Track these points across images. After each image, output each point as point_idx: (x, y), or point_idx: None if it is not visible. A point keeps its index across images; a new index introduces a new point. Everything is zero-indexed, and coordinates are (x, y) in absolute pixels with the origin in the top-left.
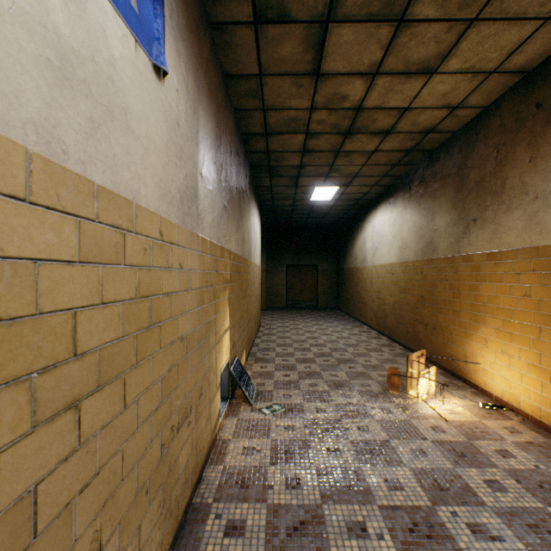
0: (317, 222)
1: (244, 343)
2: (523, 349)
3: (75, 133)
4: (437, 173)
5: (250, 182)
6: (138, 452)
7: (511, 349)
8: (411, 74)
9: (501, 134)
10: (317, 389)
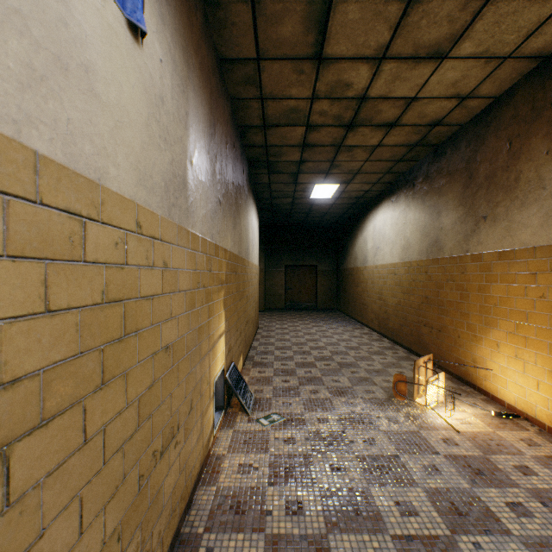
0: (316, 221)
1: (242, 347)
2: (539, 355)
3: None
4: (443, 169)
5: (247, 179)
6: (105, 493)
7: (526, 354)
8: (421, 59)
9: (514, 125)
10: (318, 396)
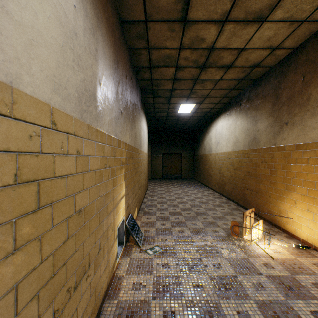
0: (181, 127)
1: (136, 203)
2: None
3: None
4: (259, 94)
5: (140, 100)
6: None
7: (314, 208)
8: (249, 22)
9: (306, 65)
10: (183, 234)
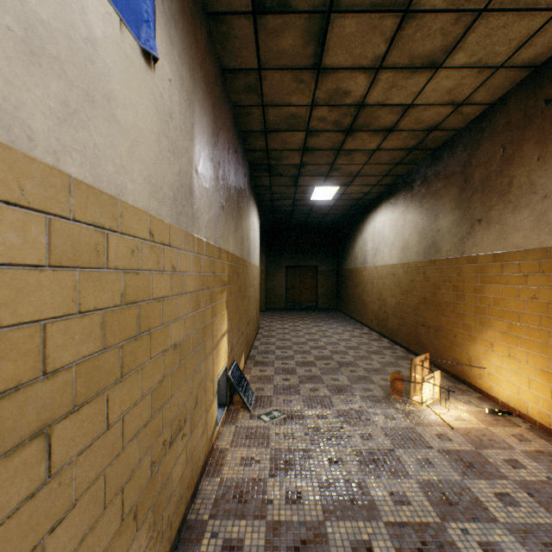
0: (317, 222)
1: (243, 347)
2: (531, 354)
3: (44, 117)
4: (440, 172)
5: (249, 182)
6: (123, 475)
7: (519, 353)
8: (416, 69)
9: (508, 132)
10: (318, 394)
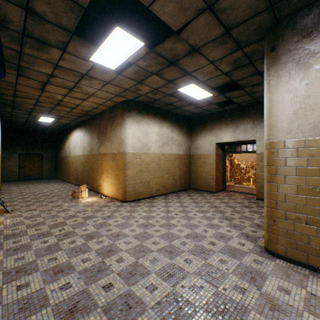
0: (42, 130)
1: None
2: (110, 179)
3: None
4: (94, 124)
5: None
6: None
7: (108, 180)
8: (78, 99)
9: (106, 120)
10: (43, 204)
